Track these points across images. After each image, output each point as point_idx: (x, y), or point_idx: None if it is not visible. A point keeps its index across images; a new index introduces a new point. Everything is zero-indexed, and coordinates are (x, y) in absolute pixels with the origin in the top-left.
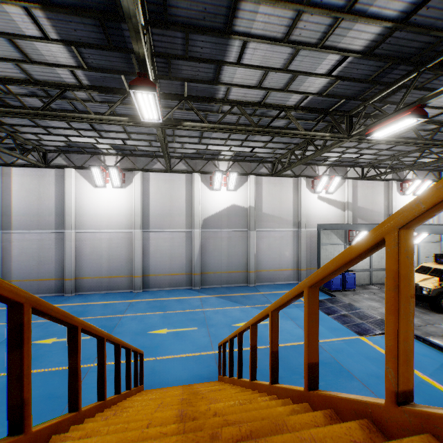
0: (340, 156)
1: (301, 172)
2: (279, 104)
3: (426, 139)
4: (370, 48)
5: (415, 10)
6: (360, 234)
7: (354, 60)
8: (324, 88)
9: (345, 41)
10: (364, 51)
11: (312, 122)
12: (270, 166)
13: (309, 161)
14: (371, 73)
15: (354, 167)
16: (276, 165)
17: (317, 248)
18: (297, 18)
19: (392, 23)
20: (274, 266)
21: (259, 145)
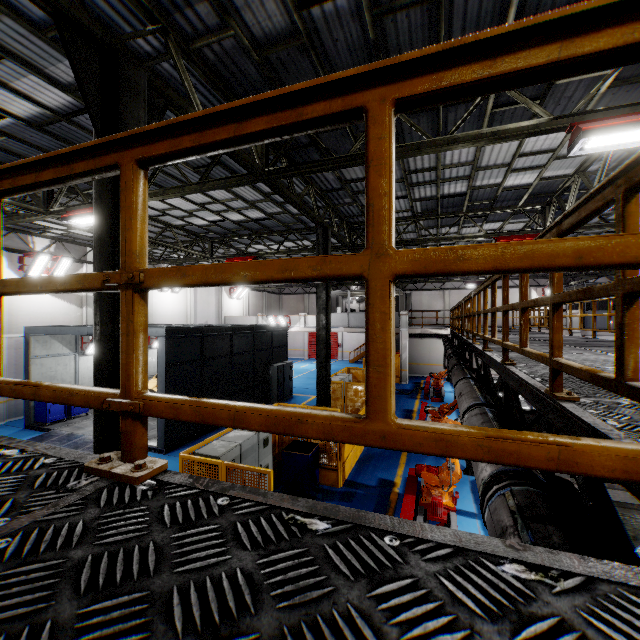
0: (68, 230)
1: None
2: None
3: (165, 236)
4: (38, 122)
5: (73, 113)
6: None
7: (21, 124)
8: None
9: None
10: (31, 121)
11: None
12: None
13: (15, 226)
14: (55, 147)
15: None
16: None
17: (26, 365)
18: None
19: (52, 112)
20: None
21: None
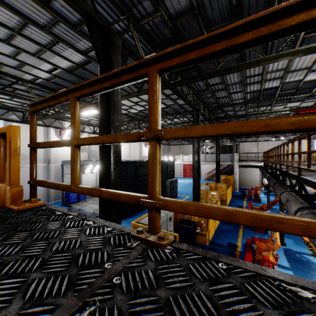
0: None
1: (51, 123)
2: (16, 76)
3: None
4: (70, 70)
5: (84, 64)
6: (89, 166)
7: (63, 71)
8: (49, 78)
9: (53, 60)
10: (67, 70)
11: (49, 94)
12: (22, 115)
13: (57, 117)
14: (76, 81)
15: (89, 126)
16: (27, 115)
17: (61, 177)
18: (12, 35)
19: (76, 64)
20: (25, 194)
21: (5, 96)
